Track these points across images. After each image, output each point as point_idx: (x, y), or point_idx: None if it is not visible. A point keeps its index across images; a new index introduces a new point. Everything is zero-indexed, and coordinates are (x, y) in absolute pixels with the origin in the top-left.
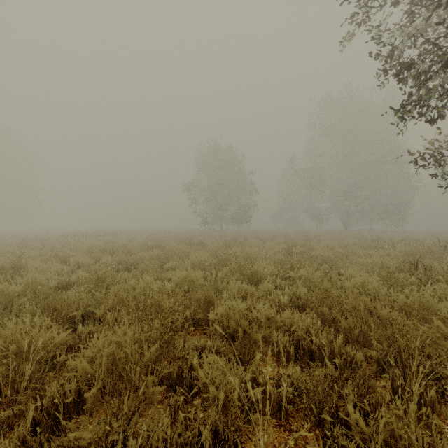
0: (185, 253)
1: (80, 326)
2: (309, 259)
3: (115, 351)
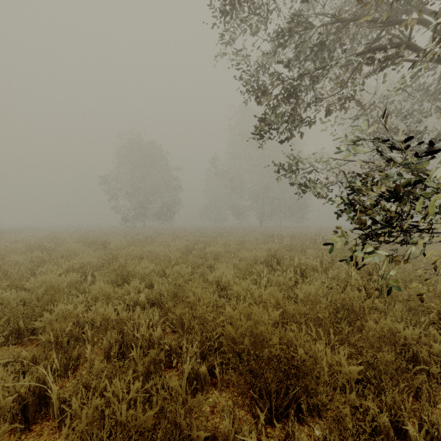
0: (75, 254)
1: None
2: (200, 255)
3: None
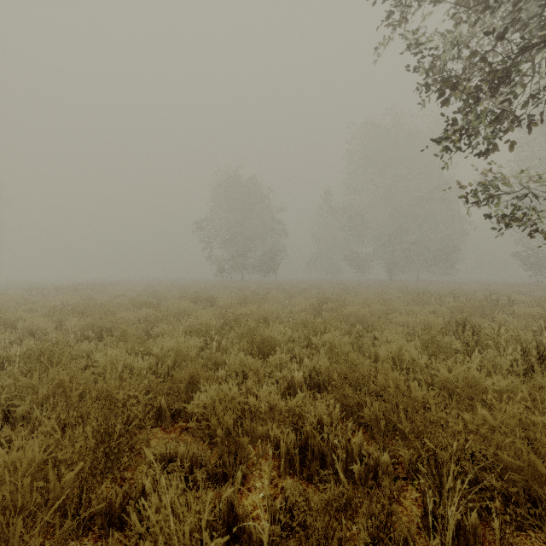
0: (185, 312)
1: None
2: (340, 318)
3: None
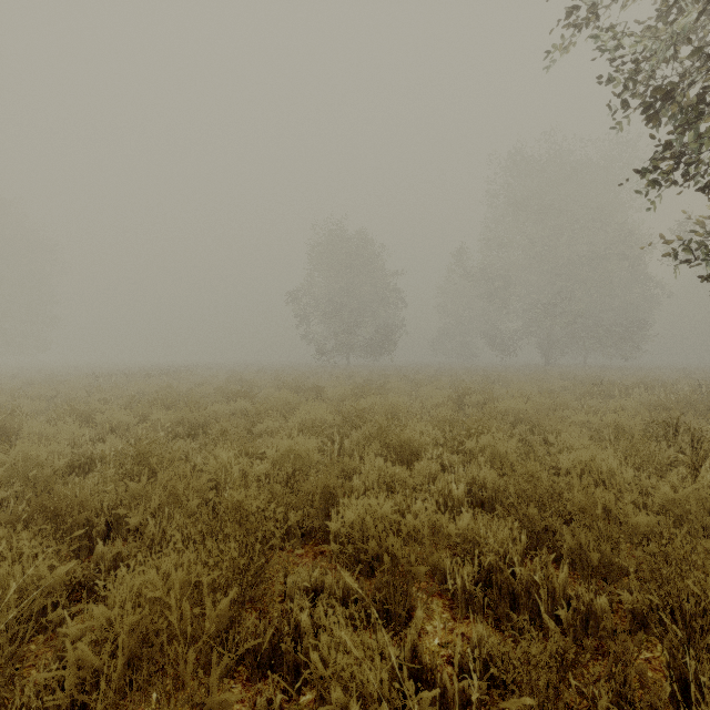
0: (290, 405)
1: (99, 545)
2: (493, 416)
3: (146, 617)
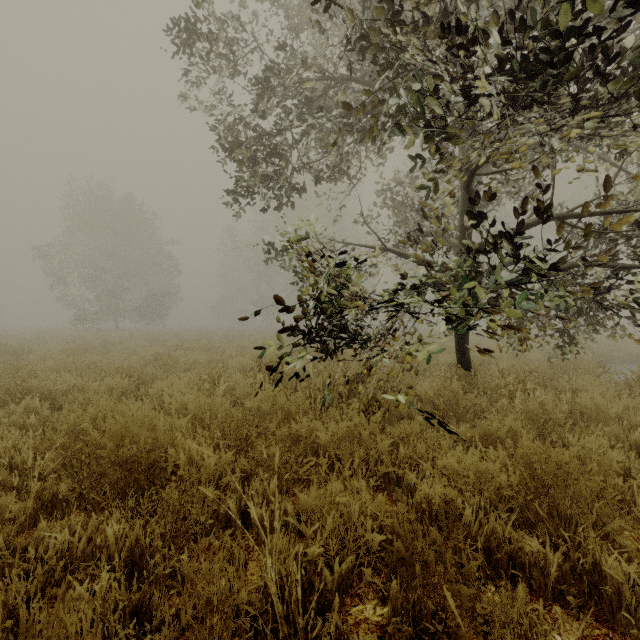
0: None
1: None
2: (166, 365)
3: None
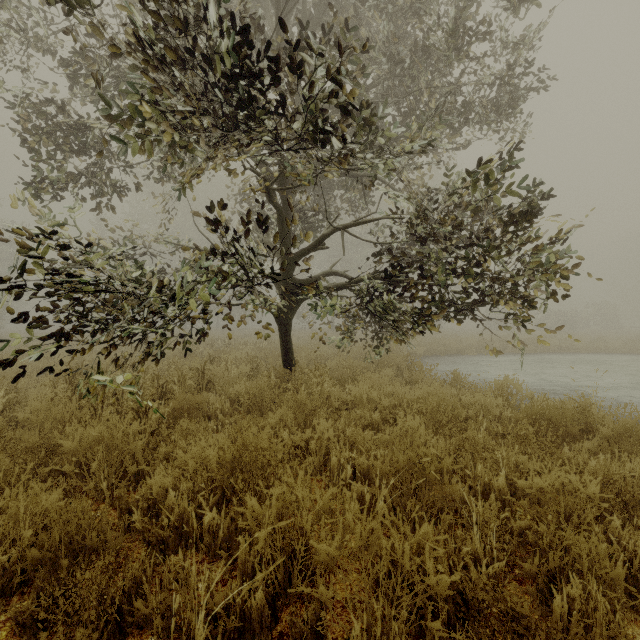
0: None
1: None
2: None
3: None
